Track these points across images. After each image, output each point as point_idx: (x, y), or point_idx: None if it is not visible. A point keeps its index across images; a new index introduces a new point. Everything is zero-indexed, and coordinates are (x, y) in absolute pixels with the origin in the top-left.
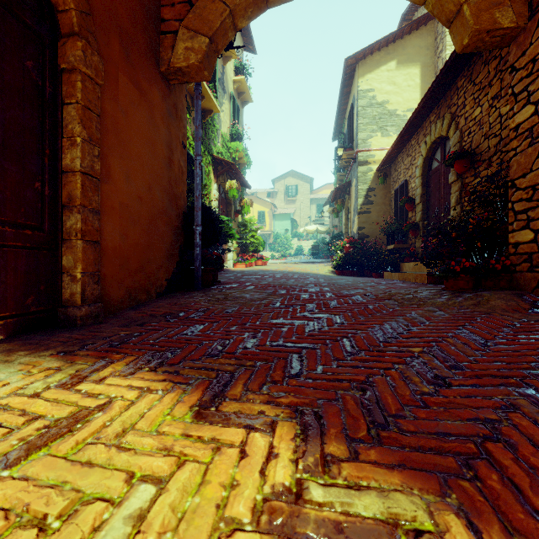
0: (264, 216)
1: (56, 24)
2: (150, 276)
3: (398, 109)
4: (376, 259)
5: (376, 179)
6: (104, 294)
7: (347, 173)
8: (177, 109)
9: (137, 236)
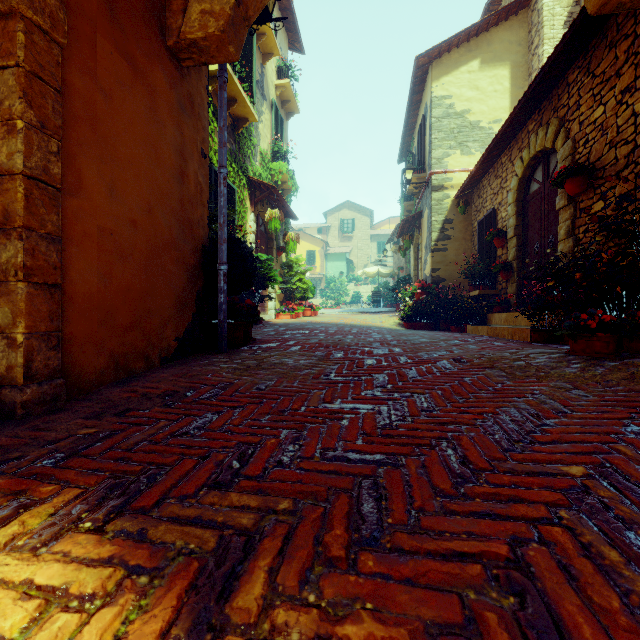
0: (315, 256)
1: None
2: (150, 335)
3: (482, 121)
4: (456, 309)
5: (455, 208)
6: (69, 364)
7: (417, 201)
8: (193, 102)
9: (129, 277)
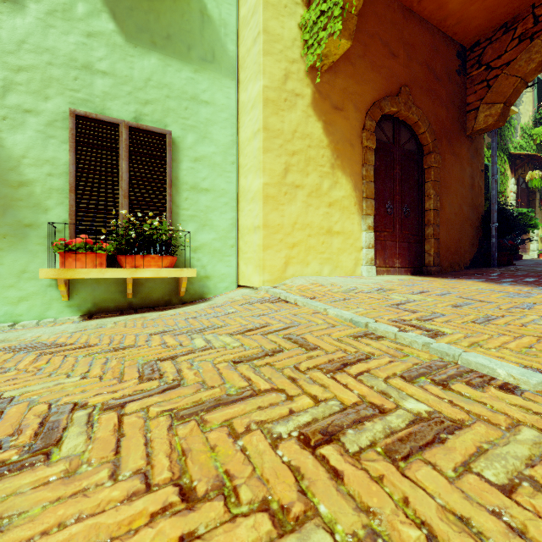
0: None
1: (422, 151)
2: (460, 256)
3: None
4: None
5: None
6: (439, 263)
7: None
8: (476, 150)
9: (454, 234)
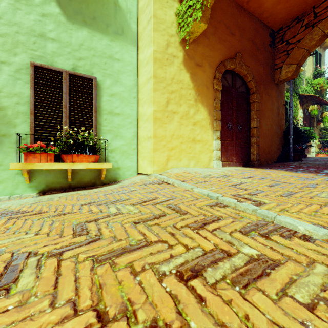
0: None
1: (249, 92)
2: (271, 155)
3: None
4: None
5: None
6: (259, 159)
7: None
8: (281, 92)
9: (267, 142)
